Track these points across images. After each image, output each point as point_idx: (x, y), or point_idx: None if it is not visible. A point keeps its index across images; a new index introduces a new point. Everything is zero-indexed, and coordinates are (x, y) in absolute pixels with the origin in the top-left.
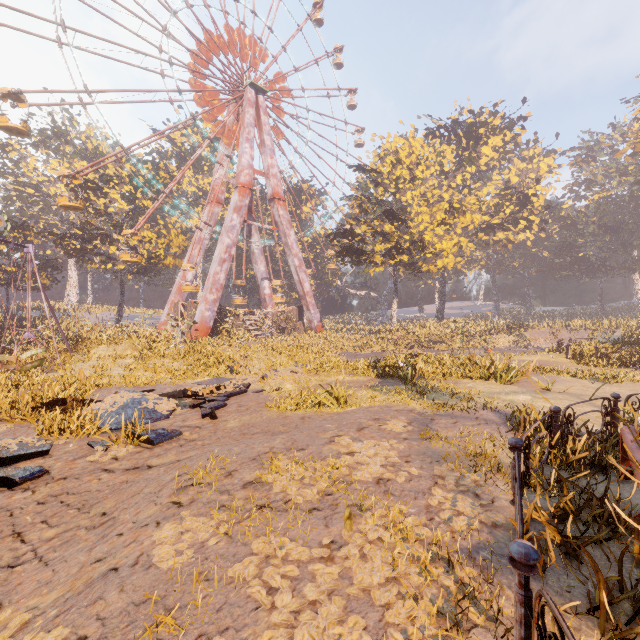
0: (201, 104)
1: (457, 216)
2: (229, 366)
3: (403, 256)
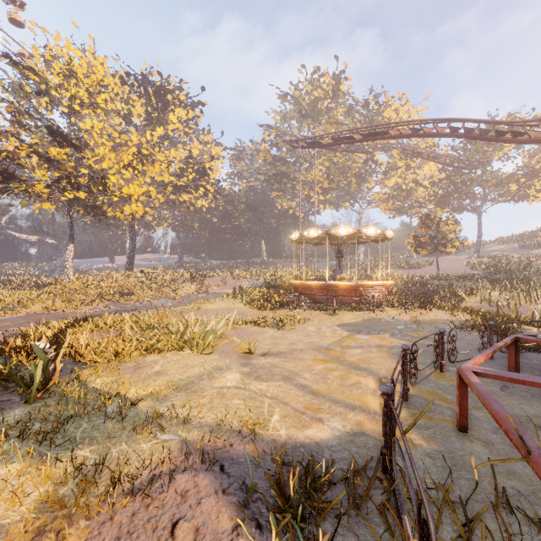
0: None
1: (146, 164)
2: None
3: (80, 193)
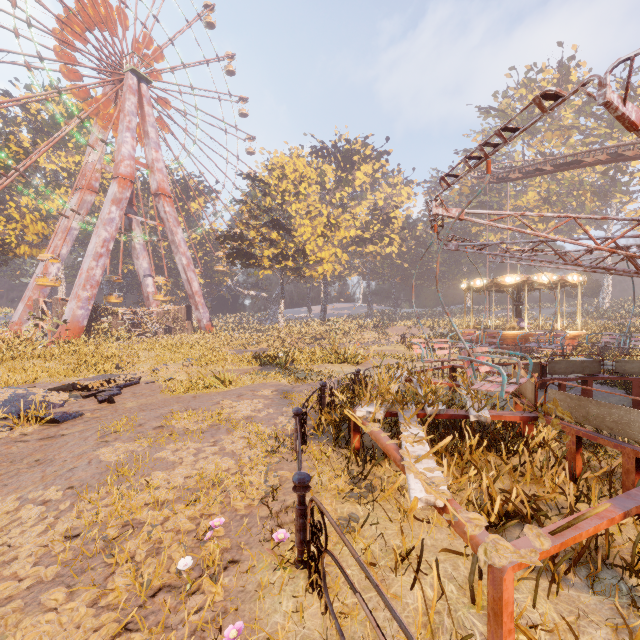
0: (70, 79)
1: (334, 230)
2: (115, 364)
3: (289, 262)
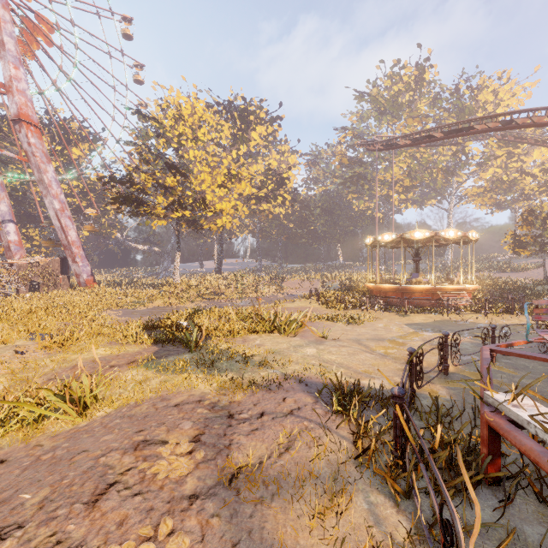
0: None
1: (234, 182)
2: None
3: (186, 211)
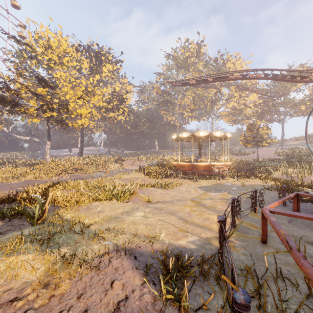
0: None
1: (90, 96)
2: None
3: (54, 113)
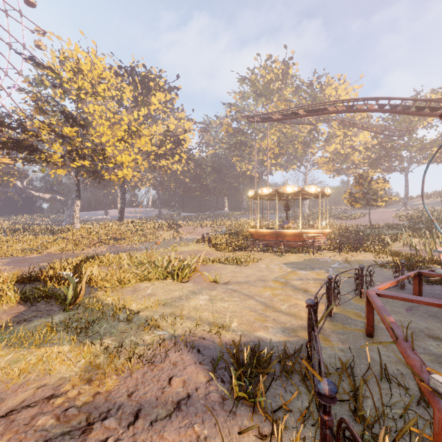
0: None
1: (134, 138)
2: None
3: (85, 161)
